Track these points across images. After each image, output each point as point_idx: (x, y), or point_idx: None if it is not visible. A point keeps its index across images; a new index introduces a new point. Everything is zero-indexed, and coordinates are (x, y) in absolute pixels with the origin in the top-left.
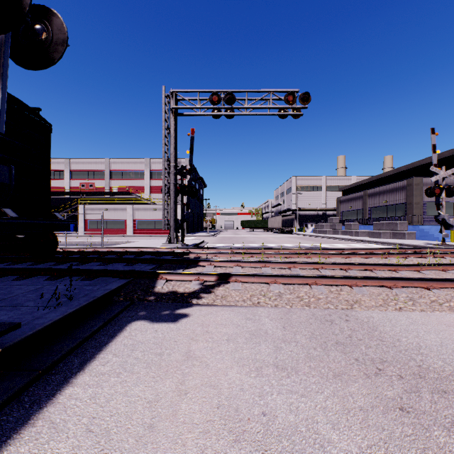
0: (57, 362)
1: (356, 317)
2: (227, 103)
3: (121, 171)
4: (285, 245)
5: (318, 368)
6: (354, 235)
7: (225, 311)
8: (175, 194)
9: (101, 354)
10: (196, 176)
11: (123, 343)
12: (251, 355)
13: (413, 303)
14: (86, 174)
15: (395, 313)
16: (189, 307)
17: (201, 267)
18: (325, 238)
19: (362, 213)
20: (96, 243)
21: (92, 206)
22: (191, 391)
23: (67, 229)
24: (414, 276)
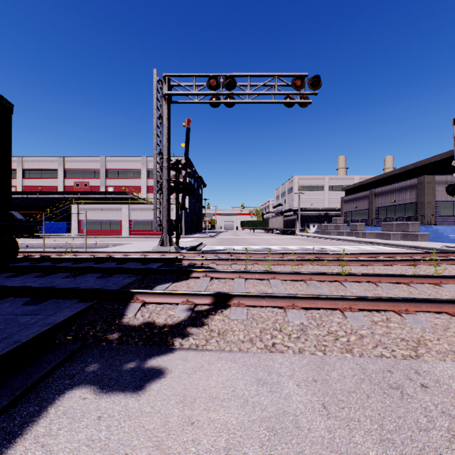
0: None
1: (434, 377)
2: (227, 88)
3: (117, 169)
4: (290, 248)
5: None
6: (360, 237)
7: (224, 363)
8: (168, 191)
9: None
10: (195, 175)
11: None
12: None
13: None
14: (80, 173)
15: None
16: (169, 353)
17: (194, 280)
18: (330, 240)
19: (368, 214)
20: (85, 246)
21: (86, 205)
22: None
23: (29, 232)
24: None
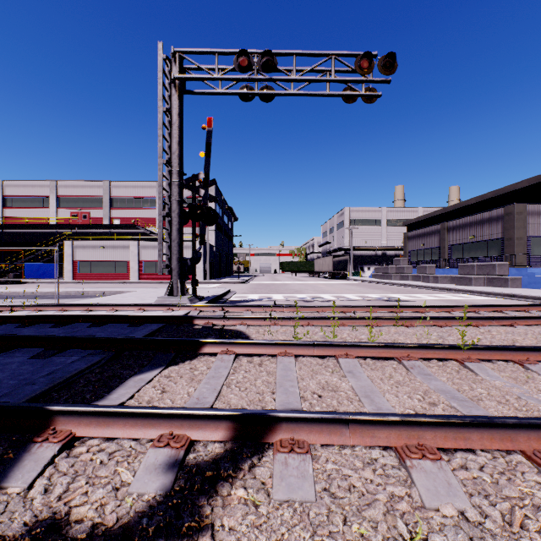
0: None
1: None
2: (263, 70)
3: (125, 197)
4: (347, 297)
5: None
6: (431, 282)
7: None
8: (180, 217)
9: None
10: (223, 205)
11: None
12: None
13: None
14: (78, 202)
15: None
16: None
17: (207, 359)
18: (394, 285)
19: (438, 253)
20: (71, 294)
21: (83, 242)
22: None
23: None
24: None
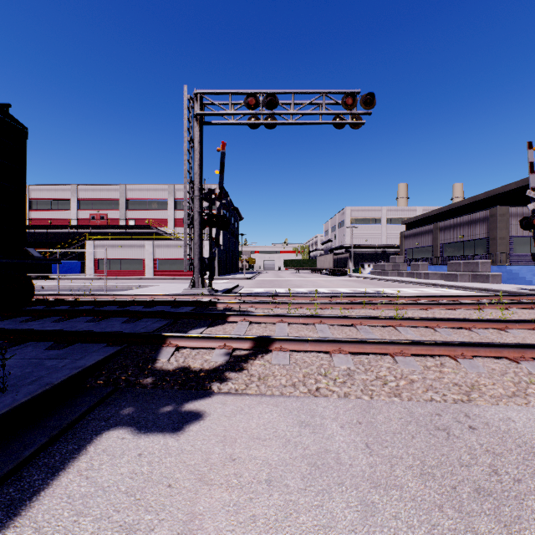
0: None
1: (484, 420)
2: (267, 108)
3: (139, 200)
4: (340, 291)
5: None
6: (423, 278)
7: (265, 406)
8: (200, 225)
9: (10, 528)
10: (230, 206)
11: (67, 492)
12: (317, 533)
13: None
14: (96, 204)
15: None
16: (207, 397)
17: (232, 324)
18: (388, 281)
19: (431, 251)
20: (103, 288)
21: (103, 242)
22: None
23: (46, 271)
24: (534, 338)
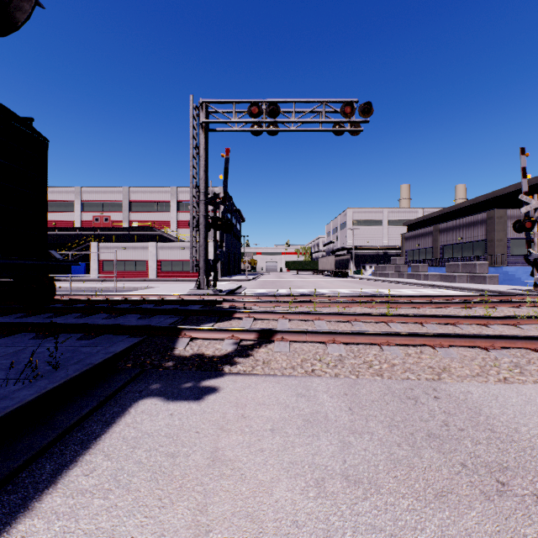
0: (18, 471)
1: (448, 392)
2: (269, 116)
3: (142, 202)
4: (340, 291)
5: (410, 481)
6: (422, 279)
7: (269, 383)
8: (206, 228)
9: (86, 455)
10: (232, 208)
11: (121, 436)
12: (307, 457)
13: (522, 372)
14: (100, 206)
15: (500, 387)
16: (220, 377)
17: (237, 320)
18: (388, 283)
19: (431, 253)
20: (110, 289)
21: (107, 243)
22: (215, 528)
23: (66, 271)
24: (511, 332)
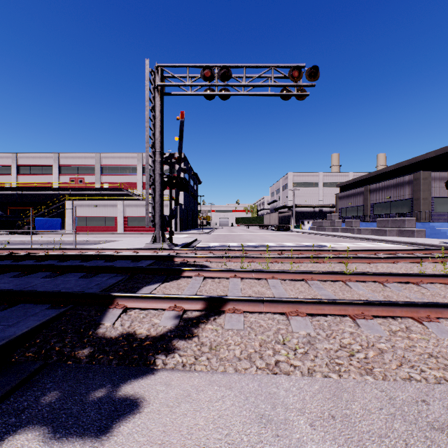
0: None
1: None
2: (221, 79)
3: (112, 166)
4: (286, 244)
5: None
6: (356, 233)
7: (216, 389)
8: (161, 185)
9: None
10: (190, 172)
11: None
12: None
13: None
14: (75, 169)
15: None
16: (149, 374)
17: (186, 279)
18: (326, 236)
19: (362, 210)
20: (77, 242)
21: (81, 202)
22: None
23: (7, 227)
24: None
